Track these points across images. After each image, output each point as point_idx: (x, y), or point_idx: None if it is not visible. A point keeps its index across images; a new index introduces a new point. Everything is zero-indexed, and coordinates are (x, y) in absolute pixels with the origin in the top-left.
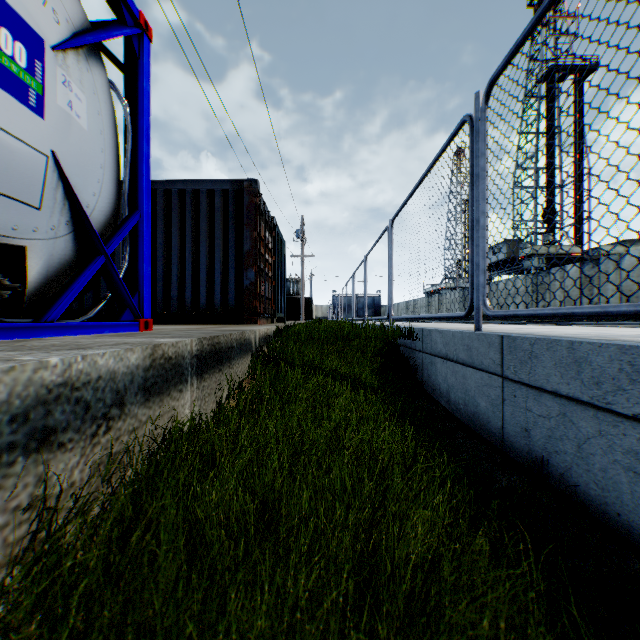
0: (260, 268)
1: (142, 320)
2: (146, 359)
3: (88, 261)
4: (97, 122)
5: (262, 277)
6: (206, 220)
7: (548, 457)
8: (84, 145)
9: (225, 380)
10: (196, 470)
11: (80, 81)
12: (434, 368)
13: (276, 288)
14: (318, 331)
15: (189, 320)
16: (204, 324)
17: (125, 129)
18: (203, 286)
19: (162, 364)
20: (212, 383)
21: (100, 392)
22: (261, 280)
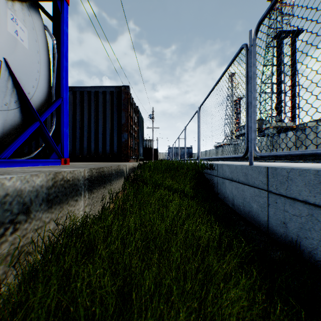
0: (130, 132)
1: (63, 159)
2: (49, 181)
3: (29, 124)
4: (35, 45)
5: (131, 137)
6: (102, 107)
7: (300, 240)
8: (26, 57)
9: (107, 192)
10: (79, 256)
11: (23, 20)
12: (224, 185)
13: (139, 143)
14: (161, 165)
15: (93, 160)
16: (101, 162)
17: (53, 52)
18: (100, 142)
19: (62, 184)
20: (99, 195)
21: (7, 205)
22: (131, 139)
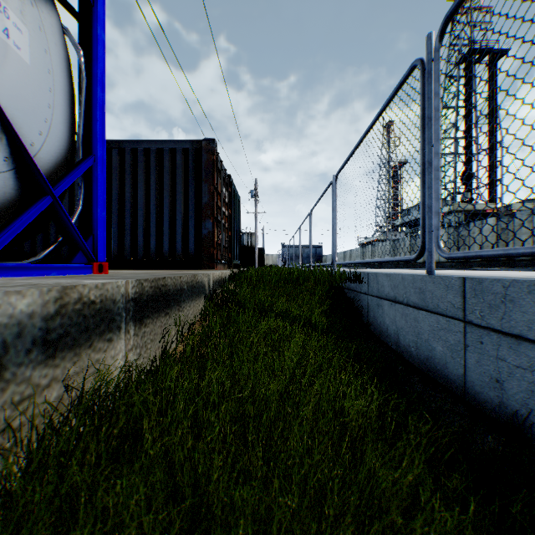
0: (217, 219)
1: (96, 263)
2: (49, 304)
3: (33, 201)
4: (43, 59)
5: (219, 228)
6: (169, 176)
7: (530, 415)
8: (25, 79)
9: (173, 324)
10: (103, 456)
11: (21, 12)
12: (381, 310)
13: (232, 238)
14: (269, 275)
15: (153, 266)
16: (167, 269)
17: (79, 75)
18: (166, 235)
19: (79, 310)
20: (156, 328)
21: None
22: (218, 230)
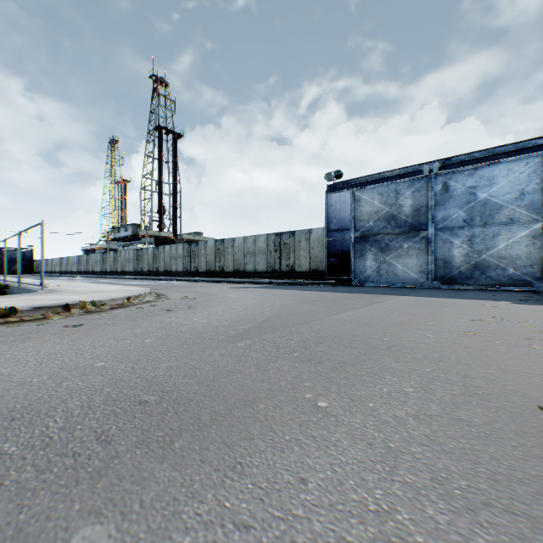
0: None
1: None
2: None
3: None
4: None
5: None
6: None
7: None
8: None
9: None
10: None
11: None
12: None
13: None
14: None
15: None
16: None
17: None
18: None
19: None
20: None
21: None
22: None
